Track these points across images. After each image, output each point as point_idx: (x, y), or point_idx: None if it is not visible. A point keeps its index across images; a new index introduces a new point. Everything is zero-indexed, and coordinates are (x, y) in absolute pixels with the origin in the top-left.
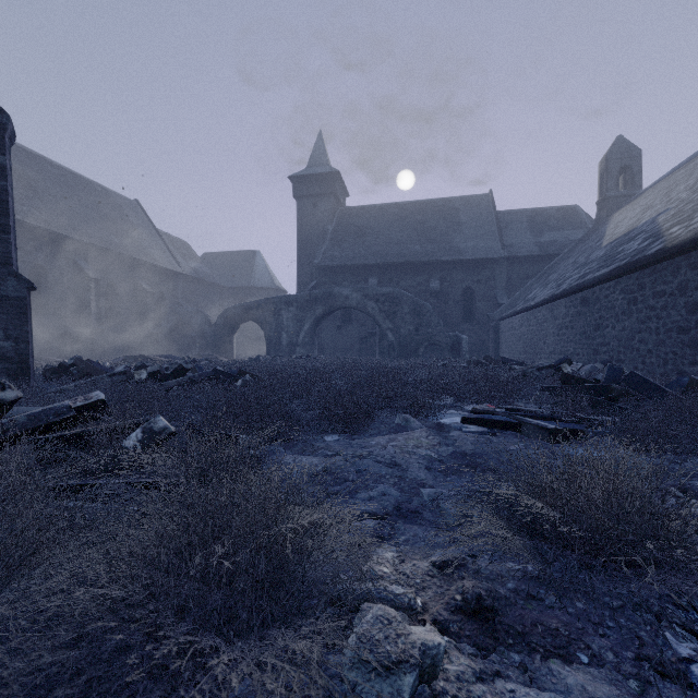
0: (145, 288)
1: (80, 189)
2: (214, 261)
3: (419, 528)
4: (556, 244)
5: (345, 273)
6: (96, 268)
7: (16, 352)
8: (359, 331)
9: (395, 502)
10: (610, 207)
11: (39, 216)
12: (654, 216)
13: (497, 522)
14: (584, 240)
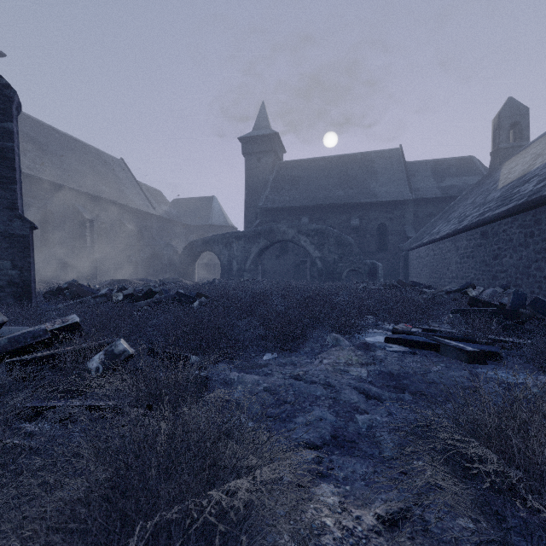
0: (128, 226)
1: (79, 151)
2: (181, 205)
3: (357, 462)
4: (456, 188)
5: (282, 213)
6: (91, 212)
7: (21, 279)
8: (294, 259)
9: (331, 428)
10: (502, 157)
11: (48, 172)
12: None
13: (442, 467)
14: (479, 184)
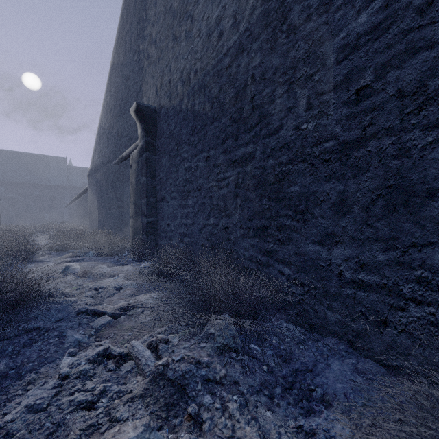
0: None
1: None
2: None
3: None
4: None
5: None
6: None
7: None
8: None
9: None
10: None
11: None
12: None
13: None
14: None
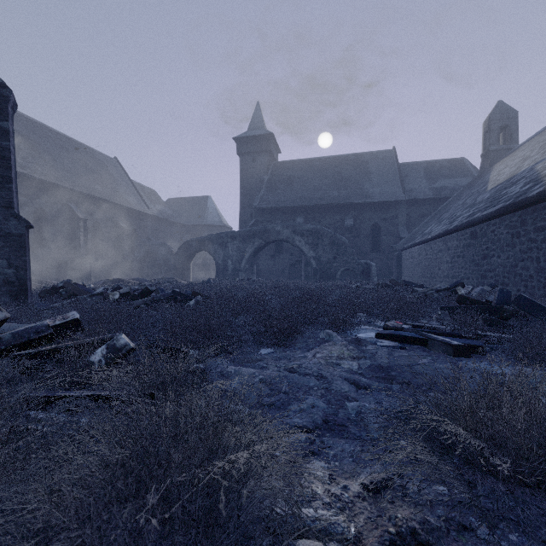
0: (122, 226)
1: (72, 149)
2: (175, 204)
3: (346, 442)
4: (447, 189)
5: (277, 213)
6: (84, 211)
7: (17, 277)
8: (288, 259)
9: (323, 414)
10: (492, 159)
11: (41, 171)
12: (533, 165)
13: (421, 443)
14: (470, 185)
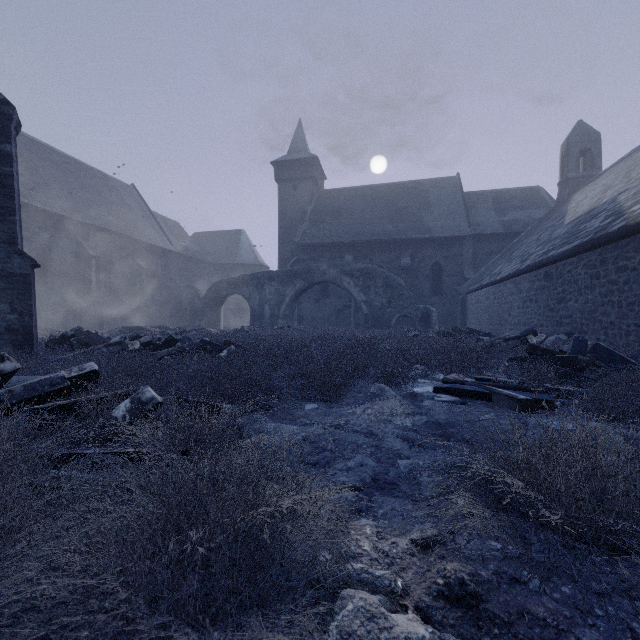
0: (140, 265)
1: (82, 175)
2: (203, 240)
3: (396, 501)
4: (520, 223)
5: (322, 250)
6: (96, 247)
7: (21, 324)
8: (335, 303)
9: (372, 473)
10: (571, 188)
11: (45, 200)
12: (615, 195)
13: (476, 499)
14: (546, 218)
